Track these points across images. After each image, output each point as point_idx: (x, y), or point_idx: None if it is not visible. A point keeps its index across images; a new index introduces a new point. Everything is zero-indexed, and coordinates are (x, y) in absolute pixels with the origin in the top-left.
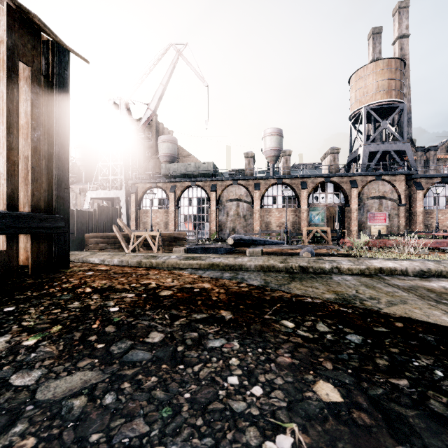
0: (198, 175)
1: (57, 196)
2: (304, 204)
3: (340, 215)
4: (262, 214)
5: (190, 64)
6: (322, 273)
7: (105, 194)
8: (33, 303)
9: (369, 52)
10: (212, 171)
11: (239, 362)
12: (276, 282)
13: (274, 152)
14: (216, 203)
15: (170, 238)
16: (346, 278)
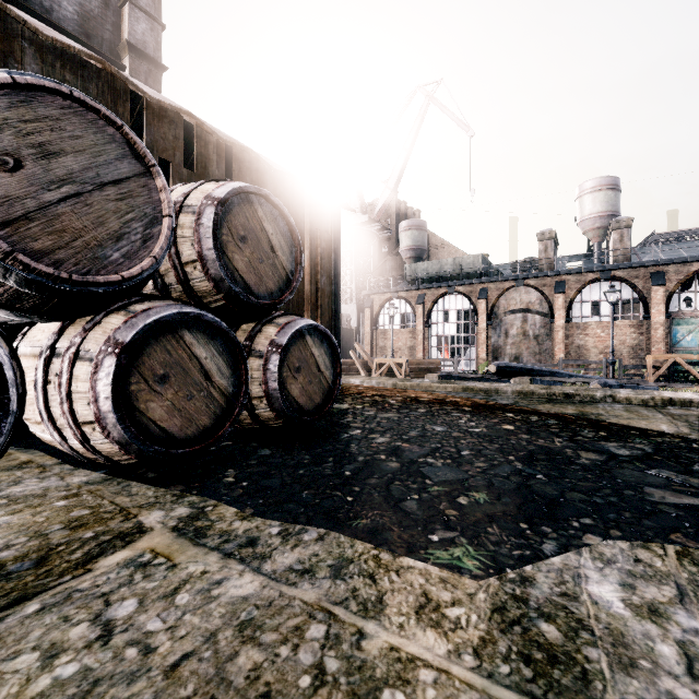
0: (458, 276)
1: (334, 326)
2: (659, 312)
3: None
4: (569, 333)
5: (445, 109)
6: (591, 401)
7: None
8: (342, 397)
9: None
10: (480, 269)
11: (467, 419)
12: (526, 403)
13: (599, 222)
14: (487, 317)
15: (418, 367)
16: (615, 405)
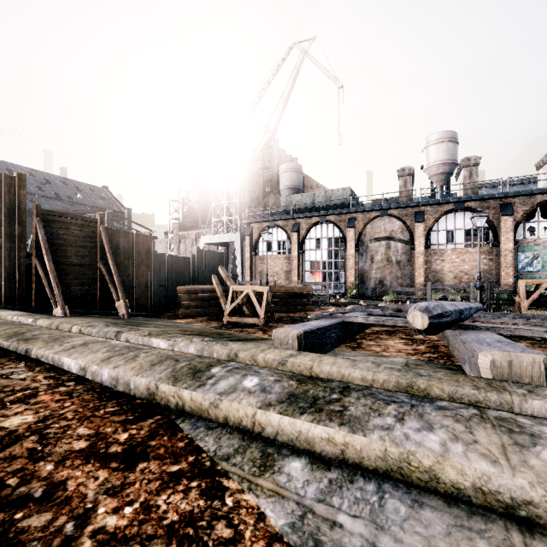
0: (329, 207)
1: None
2: (508, 240)
3: None
4: (427, 259)
5: (318, 64)
6: None
7: (218, 239)
8: None
9: None
10: (349, 200)
11: None
12: None
13: (442, 168)
14: (355, 244)
15: (288, 294)
16: None
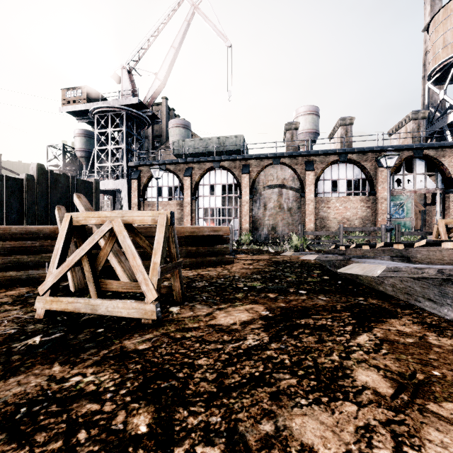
0: (222, 154)
1: None
2: (384, 189)
3: (440, 206)
4: (315, 206)
5: (208, 20)
6: None
7: (102, 185)
8: None
9: (426, 12)
10: (242, 148)
11: None
12: None
13: (308, 136)
14: (249, 191)
15: (193, 238)
16: None
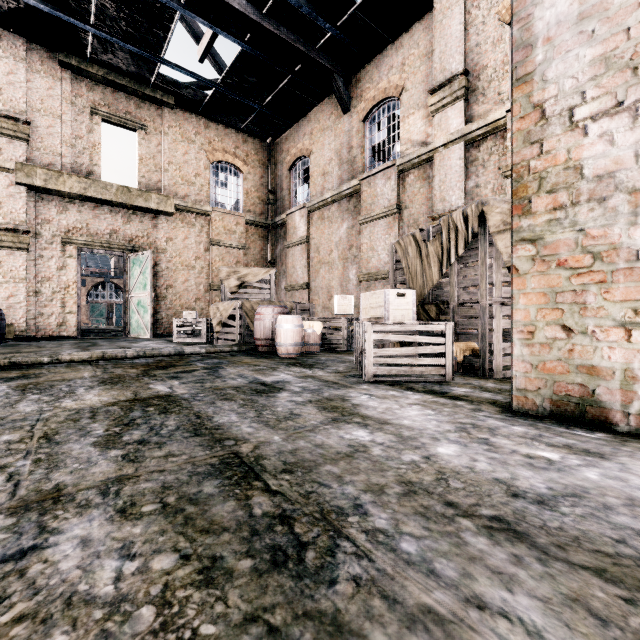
0: None
1: None
2: (83, 300)
3: (119, 312)
4: None
5: None
6: None
7: None
8: None
9: None
10: None
11: None
12: None
13: None
14: None
15: None
16: None
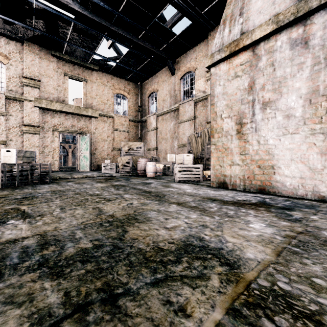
0: None
1: None
2: None
3: (64, 159)
4: None
5: None
6: None
7: None
8: None
9: None
10: None
11: None
12: None
13: None
14: None
15: None
16: None
